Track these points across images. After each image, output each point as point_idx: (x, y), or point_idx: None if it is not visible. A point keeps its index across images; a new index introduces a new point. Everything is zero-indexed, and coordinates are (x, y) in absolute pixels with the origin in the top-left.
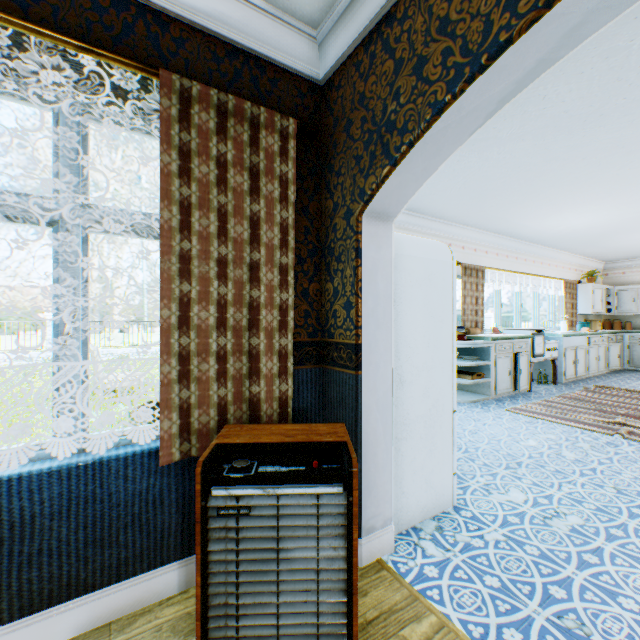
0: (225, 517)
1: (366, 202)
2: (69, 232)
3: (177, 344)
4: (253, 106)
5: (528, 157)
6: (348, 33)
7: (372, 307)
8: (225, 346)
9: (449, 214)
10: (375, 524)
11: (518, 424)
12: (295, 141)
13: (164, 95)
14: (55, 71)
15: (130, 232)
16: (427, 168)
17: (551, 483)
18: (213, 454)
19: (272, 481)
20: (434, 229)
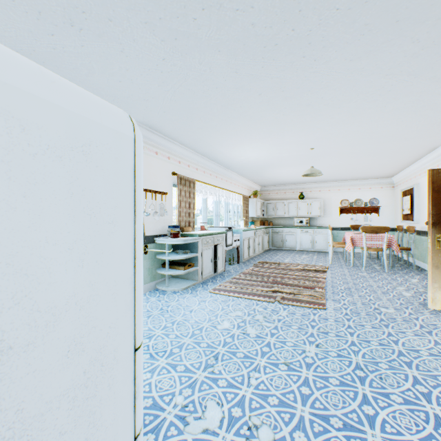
0: None
1: None
2: None
3: None
4: None
5: (224, 78)
6: None
7: None
8: None
9: (166, 129)
10: None
11: (217, 305)
12: None
13: None
14: None
15: None
16: None
17: (243, 377)
18: None
19: None
20: (155, 141)
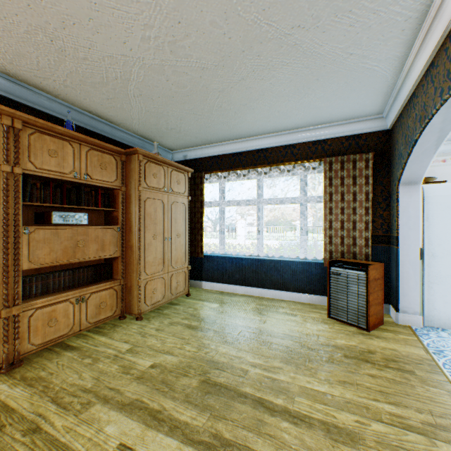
0: (334, 275)
1: (397, 181)
2: (302, 205)
3: (328, 233)
4: (353, 156)
5: None
6: (391, 116)
7: (405, 221)
8: (343, 234)
9: None
10: (407, 311)
11: None
12: (371, 161)
13: (324, 165)
14: (300, 168)
15: (317, 202)
16: (421, 166)
17: None
18: (332, 260)
19: (345, 268)
20: None
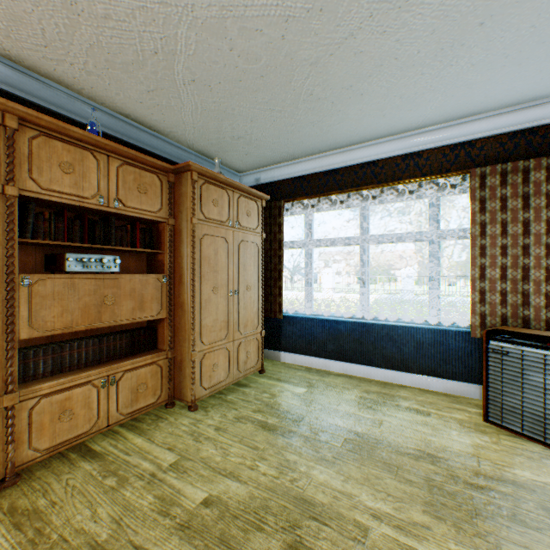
0: (495, 354)
1: None
2: (433, 243)
3: (477, 286)
4: (523, 162)
5: None
6: None
7: None
8: (504, 288)
9: None
10: None
11: None
12: None
13: (471, 180)
14: (429, 187)
15: (456, 238)
16: None
17: None
18: (491, 330)
19: (518, 344)
20: None
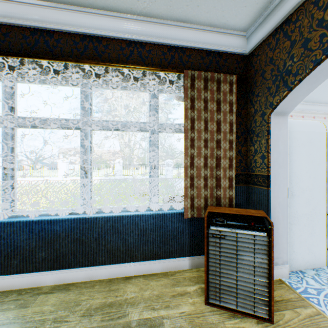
0: (214, 238)
1: (273, 108)
2: (153, 133)
3: (189, 173)
4: (217, 74)
5: None
6: (263, 31)
7: (276, 157)
8: (206, 174)
9: (323, 99)
10: (277, 262)
11: None
12: (235, 85)
13: (185, 79)
14: (151, 80)
15: (171, 131)
16: (309, 88)
17: None
18: (208, 214)
19: (233, 227)
20: (312, 109)
